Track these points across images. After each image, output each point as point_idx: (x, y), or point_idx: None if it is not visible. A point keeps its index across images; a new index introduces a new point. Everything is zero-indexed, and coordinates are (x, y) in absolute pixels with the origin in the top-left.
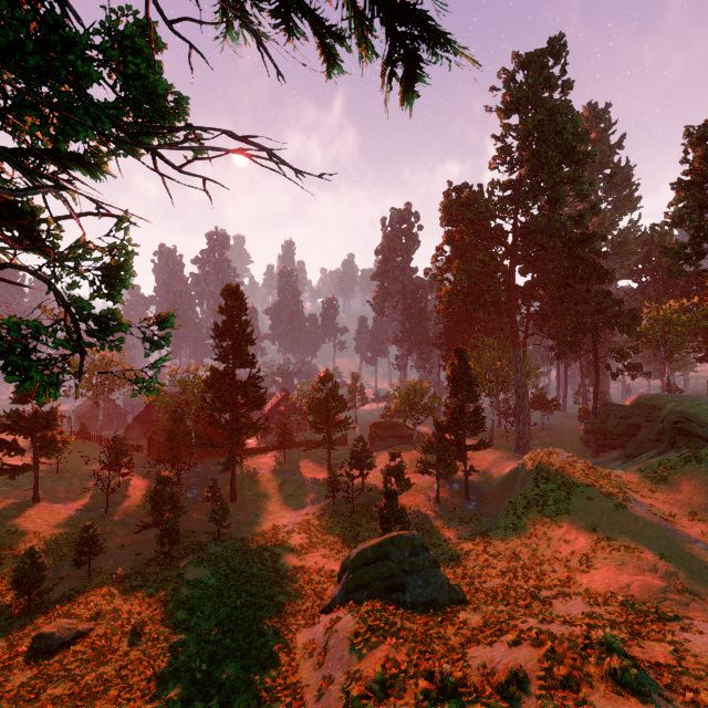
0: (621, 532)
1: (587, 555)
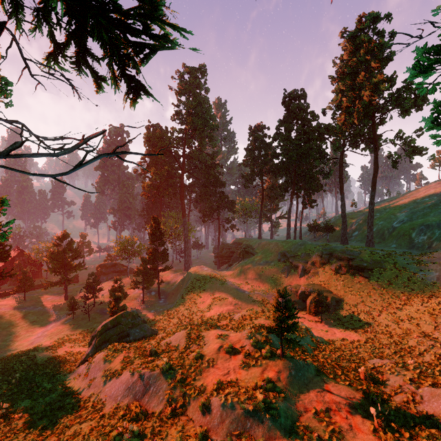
0: (222, 294)
1: (210, 305)
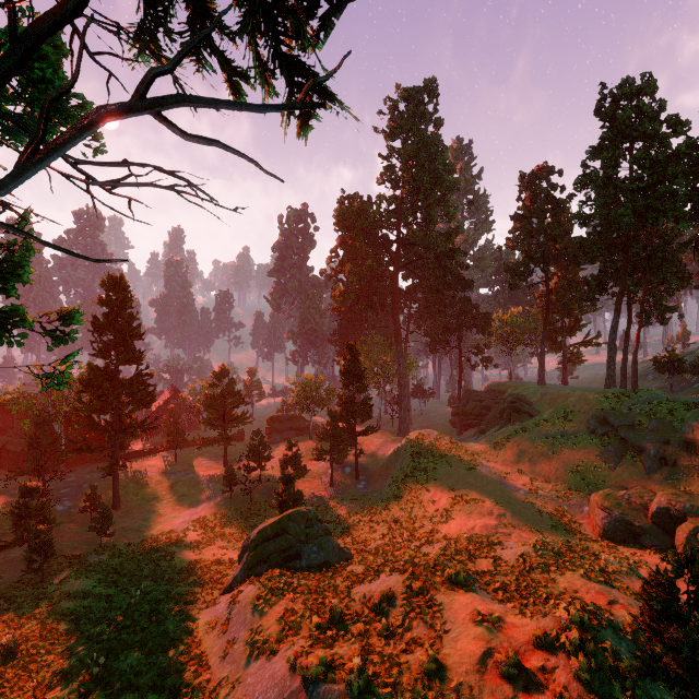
0: (471, 489)
1: (447, 510)
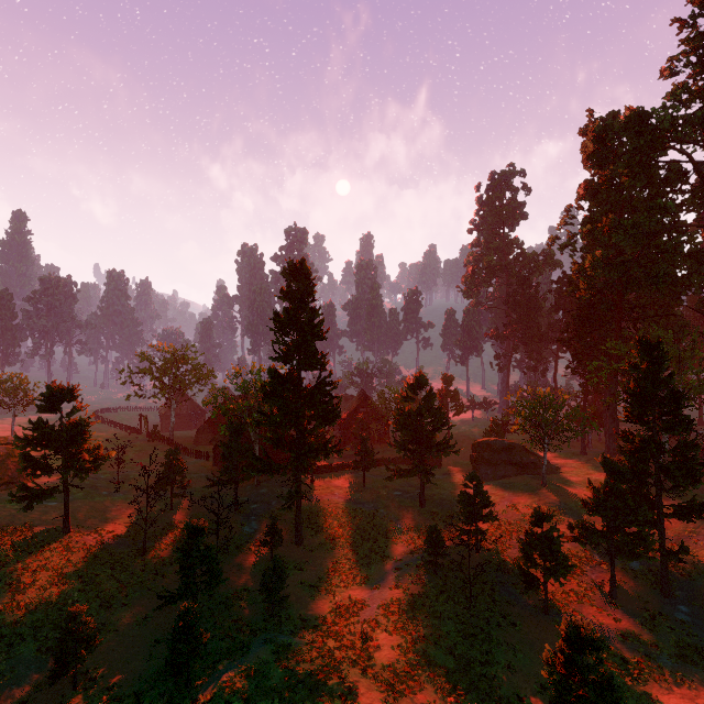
0: None
1: None
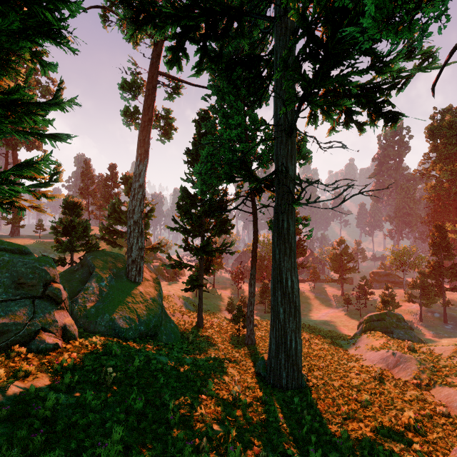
0: None
1: None
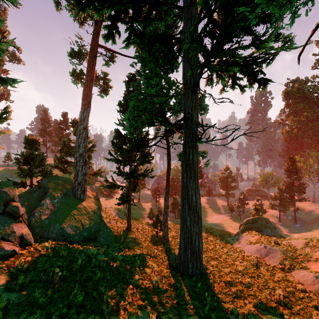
0: None
1: None
